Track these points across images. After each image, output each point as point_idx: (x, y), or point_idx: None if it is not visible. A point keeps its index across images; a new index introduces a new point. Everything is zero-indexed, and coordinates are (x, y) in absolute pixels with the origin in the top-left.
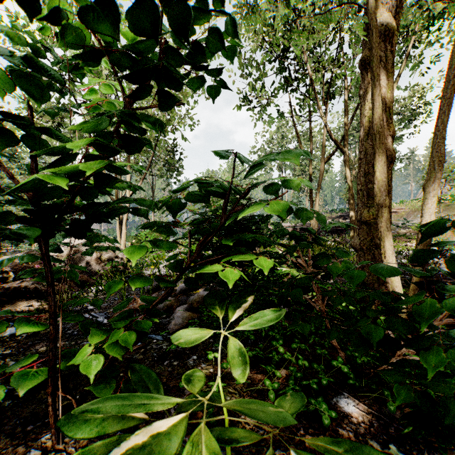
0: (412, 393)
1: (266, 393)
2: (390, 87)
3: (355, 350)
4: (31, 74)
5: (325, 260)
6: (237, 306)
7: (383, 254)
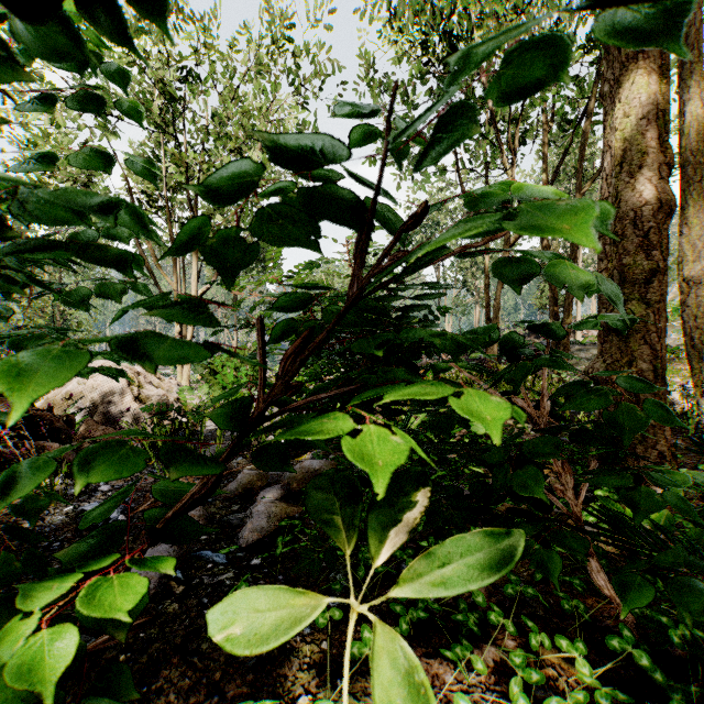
0: None
1: None
2: (668, 70)
3: None
4: None
5: (596, 399)
6: (391, 519)
7: (697, 386)
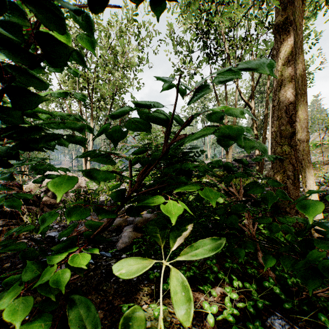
0: None
1: (203, 313)
2: None
3: (304, 283)
4: None
5: (259, 189)
6: (178, 234)
7: (304, 183)
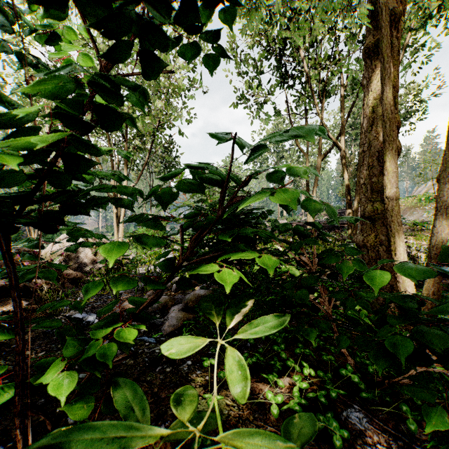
0: (446, 417)
1: (267, 406)
2: (395, 75)
3: (374, 363)
4: (4, 49)
5: (334, 258)
6: (236, 310)
7: (393, 251)
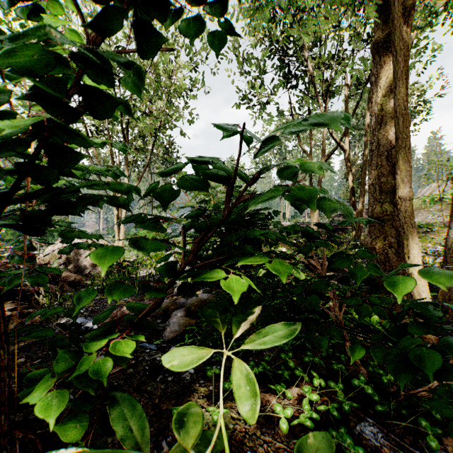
0: None
1: (275, 419)
2: (405, 72)
3: (395, 377)
4: None
5: (346, 261)
6: (243, 318)
7: (407, 254)
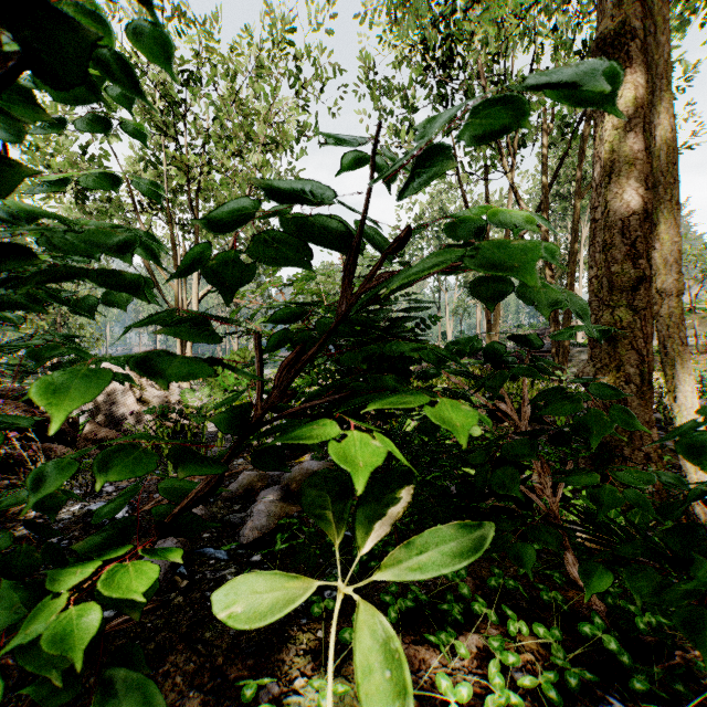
0: None
1: (438, 698)
2: None
3: (690, 641)
4: None
5: (568, 405)
6: (377, 514)
7: (670, 392)
